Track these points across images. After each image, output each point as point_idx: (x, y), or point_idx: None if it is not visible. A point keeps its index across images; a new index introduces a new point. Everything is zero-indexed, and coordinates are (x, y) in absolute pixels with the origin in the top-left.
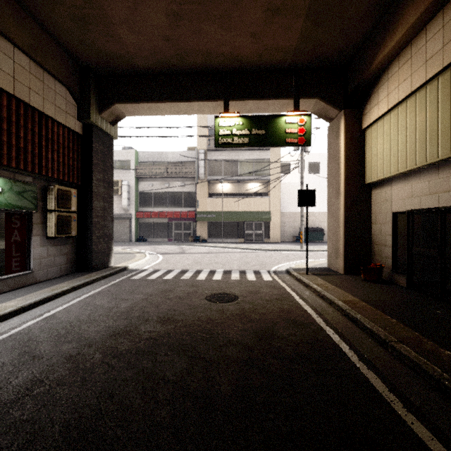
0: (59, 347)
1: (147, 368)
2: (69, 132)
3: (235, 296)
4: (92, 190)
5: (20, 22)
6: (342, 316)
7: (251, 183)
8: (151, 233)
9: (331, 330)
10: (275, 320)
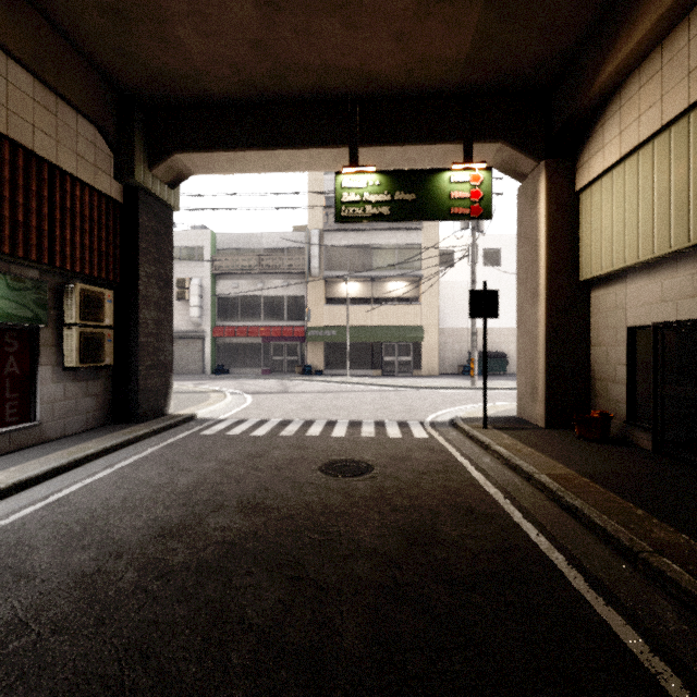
0: (67, 557)
1: (214, 599)
2: (100, 198)
3: (367, 465)
4: (138, 292)
5: (16, 17)
6: (549, 501)
7: (393, 282)
8: (235, 361)
9: (533, 527)
10: (436, 510)
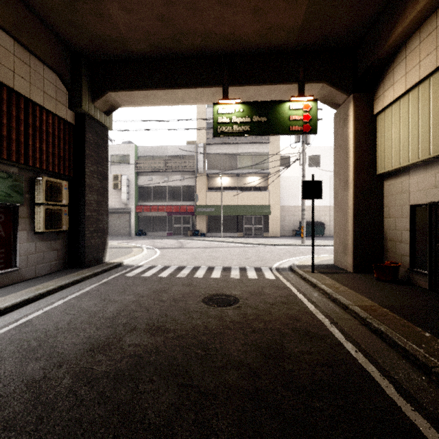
0: (24, 366)
1: (124, 402)
2: (60, 121)
3: (235, 298)
4: (85, 182)
5: None
6: (361, 325)
7: (251, 177)
8: (150, 227)
9: (352, 345)
10: (283, 331)
